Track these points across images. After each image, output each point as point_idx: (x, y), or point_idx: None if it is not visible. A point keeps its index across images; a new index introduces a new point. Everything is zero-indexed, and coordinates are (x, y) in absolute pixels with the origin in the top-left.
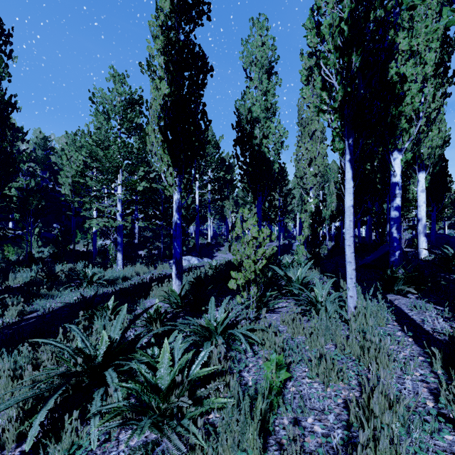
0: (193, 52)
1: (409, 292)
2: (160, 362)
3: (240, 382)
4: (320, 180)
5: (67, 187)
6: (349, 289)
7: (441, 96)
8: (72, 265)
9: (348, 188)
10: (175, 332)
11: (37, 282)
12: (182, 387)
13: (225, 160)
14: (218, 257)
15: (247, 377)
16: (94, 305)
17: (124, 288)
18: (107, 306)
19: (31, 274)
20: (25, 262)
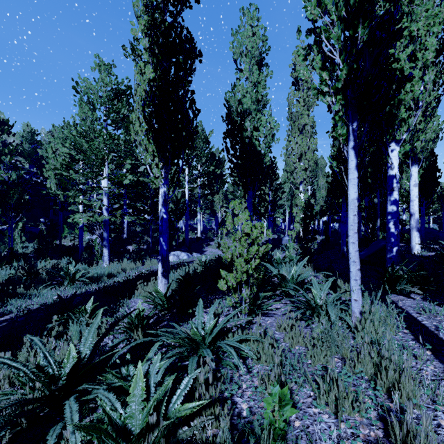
0: (181, 35)
1: (412, 292)
2: (131, 394)
3: (232, 410)
4: (310, 174)
5: (53, 180)
6: (353, 292)
7: (442, 84)
8: (56, 261)
9: (351, 179)
10: (156, 344)
11: (15, 280)
12: (157, 434)
13: (214, 155)
14: (208, 252)
15: (241, 404)
16: (75, 305)
17: (107, 287)
18: (85, 309)
19: (10, 272)
20: (7, 258)
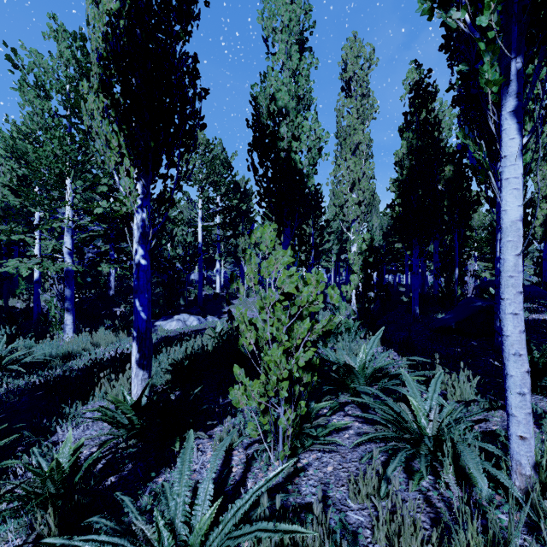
0: None
1: None
2: None
3: None
4: (365, 210)
5: None
6: (516, 420)
7: None
8: None
9: (511, 178)
10: None
11: None
12: None
13: (239, 185)
14: None
15: None
16: None
17: (52, 380)
18: None
19: None
20: None
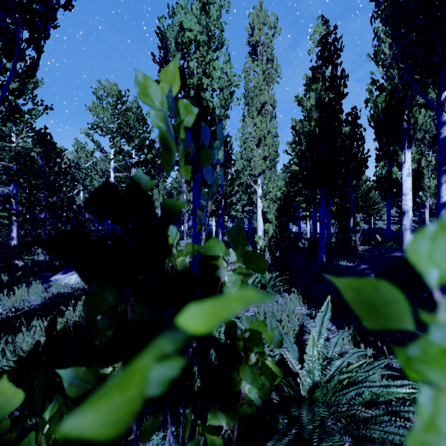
0: None
1: None
2: None
3: None
4: (270, 164)
5: None
6: None
7: None
8: None
9: None
10: None
11: None
12: None
13: (154, 142)
14: None
15: None
16: None
17: None
18: None
19: None
20: None
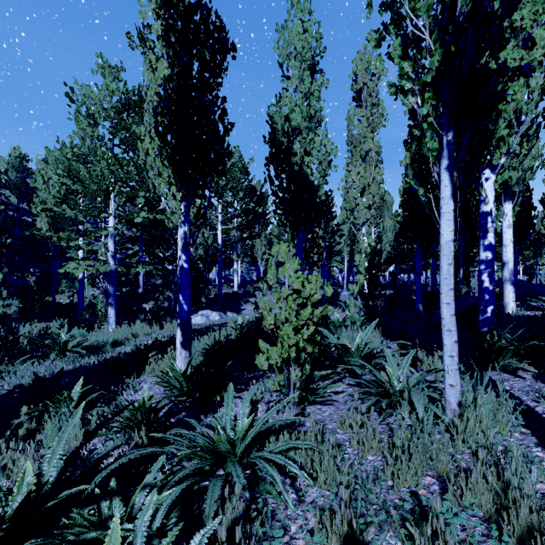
0: (207, 21)
1: (518, 368)
2: None
3: None
4: (375, 213)
5: (44, 219)
6: (448, 374)
7: None
8: (44, 325)
9: (445, 213)
10: (159, 460)
11: None
12: None
13: (255, 189)
14: (247, 311)
15: None
16: None
17: (110, 360)
18: (69, 396)
19: None
20: None
